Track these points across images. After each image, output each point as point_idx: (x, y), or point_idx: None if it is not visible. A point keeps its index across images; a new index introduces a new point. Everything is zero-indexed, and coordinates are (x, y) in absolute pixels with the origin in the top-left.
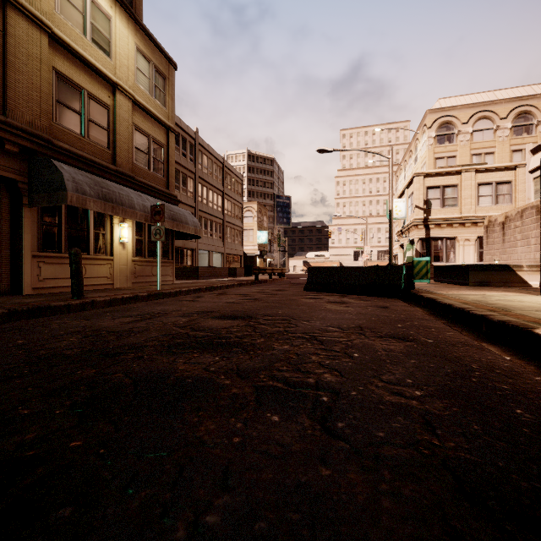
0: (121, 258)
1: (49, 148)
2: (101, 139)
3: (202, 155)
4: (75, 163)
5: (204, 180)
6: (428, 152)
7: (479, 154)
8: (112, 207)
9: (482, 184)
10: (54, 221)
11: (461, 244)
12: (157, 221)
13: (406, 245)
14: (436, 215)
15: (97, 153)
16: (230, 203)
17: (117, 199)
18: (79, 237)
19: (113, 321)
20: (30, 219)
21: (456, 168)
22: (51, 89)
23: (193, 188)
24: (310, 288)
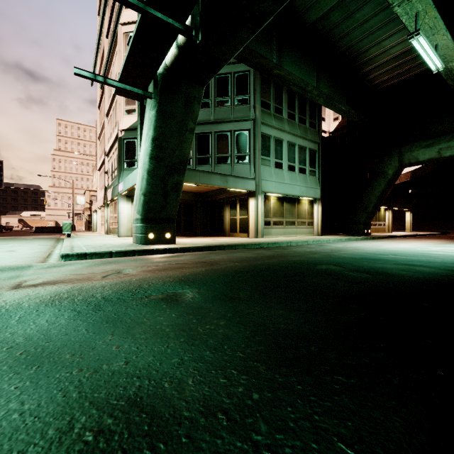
0: None
1: None
2: None
3: None
4: None
5: None
6: None
7: None
8: None
9: None
10: None
11: None
12: None
13: (85, 216)
14: None
15: None
16: None
17: None
18: None
19: None
20: None
21: None
22: None
23: None
24: (36, 232)
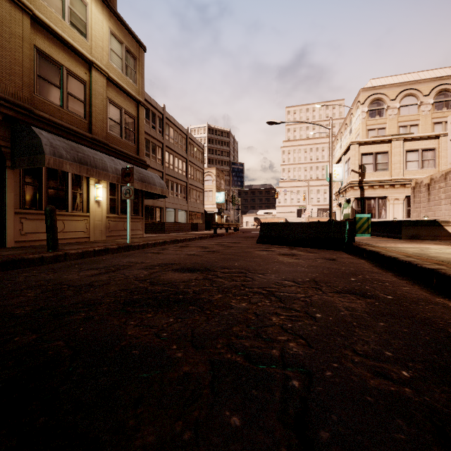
0: (96, 214)
1: (30, 116)
2: (78, 110)
3: (169, 127)
4: (54, 131)
5: (170, 149)
6: (361, 124)
7: (405, 126)
8: (87, 169)
9: (409, 151)
10: (35, 182)
11: (391, 203)
12: (127, 181)
13: (343, 204)
14: (370, 177)
15: (75, 122)
16: (193, 168)
17: (92, 162)
18: (59, 196)
19: (78, 274)
20: (13, 180)
21: (386, 137)
22: (33, 64)
23: (161, 155)
24: (262, 241)
